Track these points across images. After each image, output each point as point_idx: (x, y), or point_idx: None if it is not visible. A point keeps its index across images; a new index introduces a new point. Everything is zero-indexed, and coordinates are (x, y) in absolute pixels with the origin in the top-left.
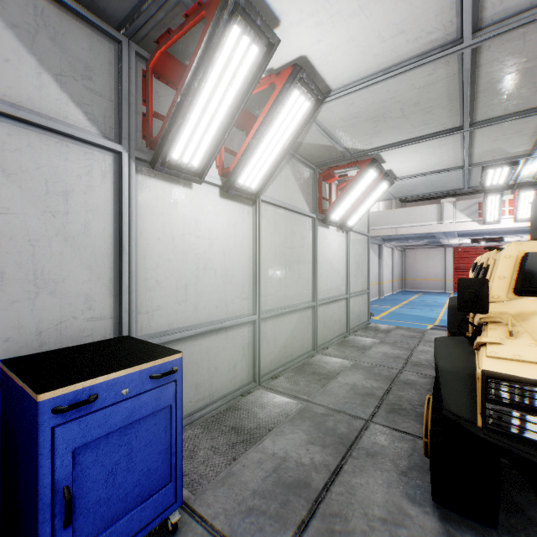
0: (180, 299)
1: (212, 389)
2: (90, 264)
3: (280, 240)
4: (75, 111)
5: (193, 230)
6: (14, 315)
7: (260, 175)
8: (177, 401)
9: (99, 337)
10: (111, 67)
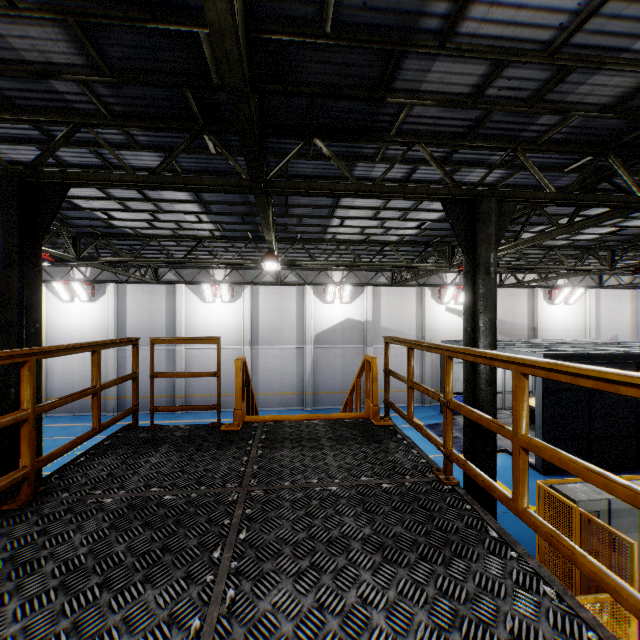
0: None
1: None
2: None
3: None
4: None
5: None
6: (461, 386)
7: None
8: None
9: None
10: None
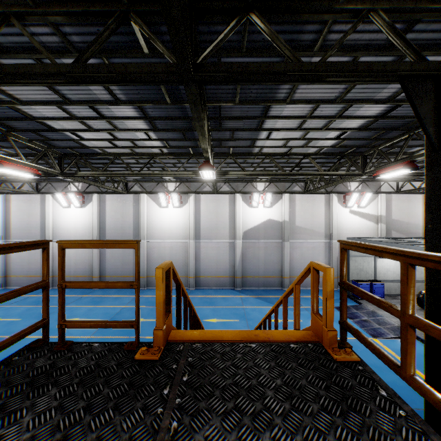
0: (384, 276)
1: (390, 292)
2: (371, 270)
3: None
4: None
5: (386, 265)
6: (365, 275)
7: None
8: (383, 287)
9: (372, 279)
10: None
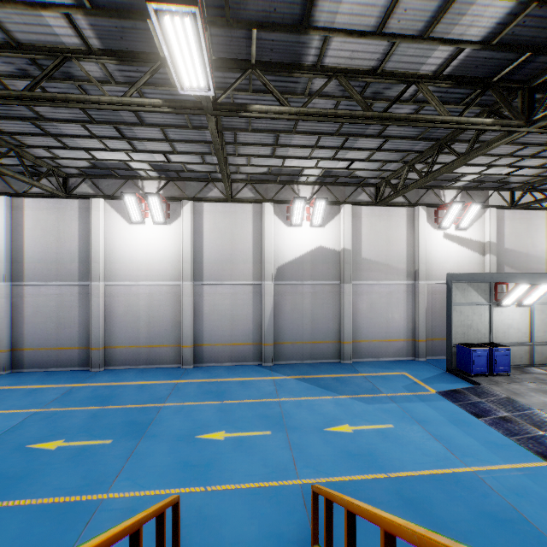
0: (503, 335)
1: (512, 361)
2: (484, 327)
3: (543, 316)
4: (482, 299)
5: (506, 318)
6: (475, 336)
7: (531, 301)
8: (509, 355)
9: (486, 341)
10: (488, 287)
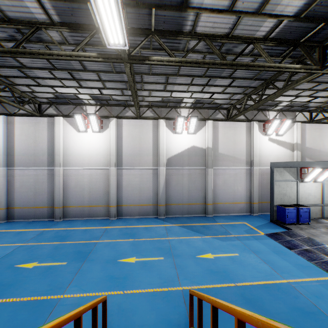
0: (305, 200)
1: (311, 216)
2: (294, 195)
3: None
4: (292, 178)
5: (307, 189)
6: (288, 200)
7: (322, 179)
8: (309, 211)
9: (295, 203)
10: (296, 170)
